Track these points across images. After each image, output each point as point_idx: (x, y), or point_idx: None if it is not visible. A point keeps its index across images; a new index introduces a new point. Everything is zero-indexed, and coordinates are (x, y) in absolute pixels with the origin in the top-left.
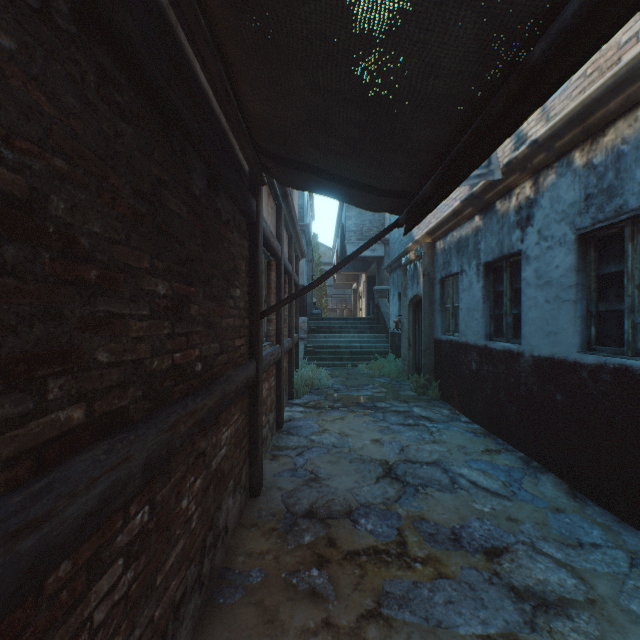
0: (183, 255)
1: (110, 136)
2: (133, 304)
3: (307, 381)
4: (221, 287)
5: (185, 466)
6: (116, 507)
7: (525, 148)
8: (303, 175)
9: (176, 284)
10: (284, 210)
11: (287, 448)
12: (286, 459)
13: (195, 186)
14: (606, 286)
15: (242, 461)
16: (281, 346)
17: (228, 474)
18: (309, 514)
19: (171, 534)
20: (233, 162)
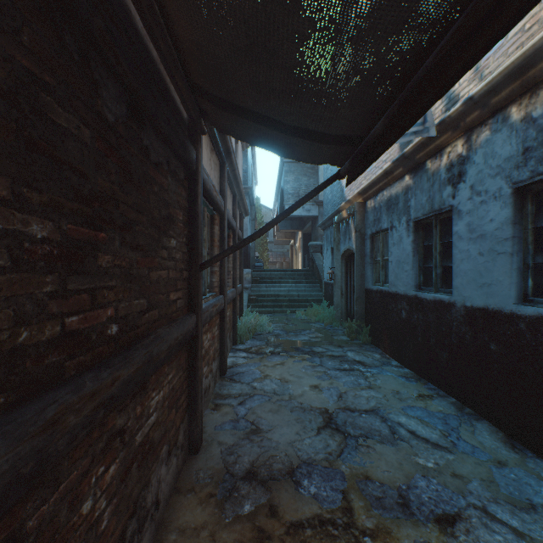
0: (84, 190)
1: None
2: None
3: (250, 327)
4: (149, 235)
5: (88, 458)
6: None
7: (460, 106)
8: (243, 119)
9: (70, 226)
10: (228, 168)
11: (229, 396)
12: (228, 408)
13: (106, 108)
14: None
15: (179, 420)
16: (224, 297)
17: (160, 441)
18: (249, 475)
19: None
20: (164, 96)
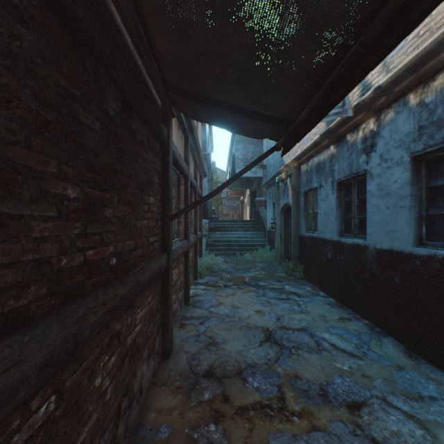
0: (96, 164)
1: (2, 34)
2: (35, 205)
3: (208, 266)
4: (136, 194)
5: (99, 348)
6: (1, 417)
7: (371, 93)
8: (203, 107)
9: (88, 189)
10: (190, 140)
11: (192, 318)
12: (191, 327)
13: (109, 107)
14: (434, 196)
15: (155, 332)
16: (188, 241)
17: (142, 346)
18: (208, 374)
19: (83, 413)
20: (146, 93)
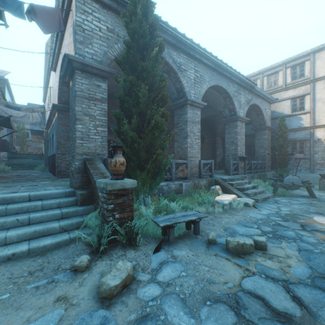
0: None
1: None
2: None
3: (2, 169)
4: None
5: None
6: None
7: (48, 120)
8: None
9: None
10: None
11: None
12: None
13: None
14: None
15: None
16: None
17: None
18: None
19: None
20: None
